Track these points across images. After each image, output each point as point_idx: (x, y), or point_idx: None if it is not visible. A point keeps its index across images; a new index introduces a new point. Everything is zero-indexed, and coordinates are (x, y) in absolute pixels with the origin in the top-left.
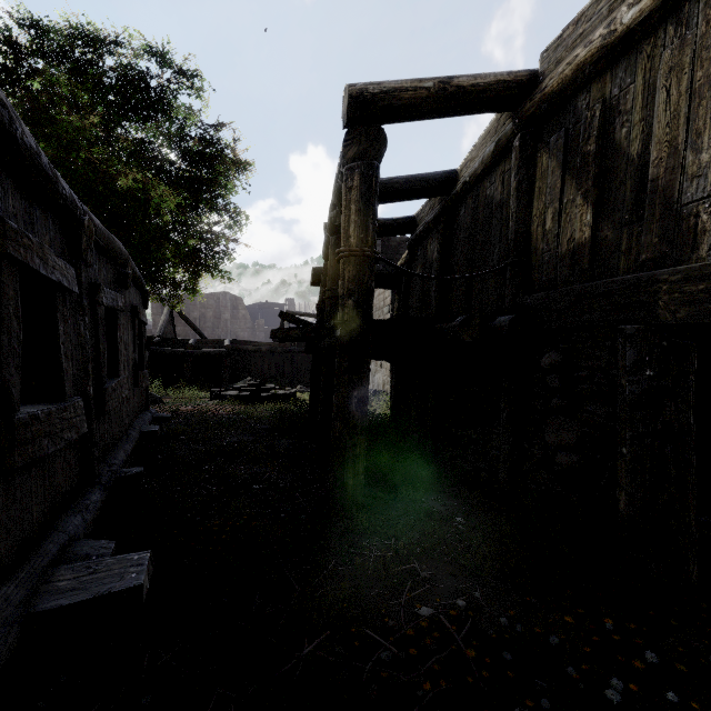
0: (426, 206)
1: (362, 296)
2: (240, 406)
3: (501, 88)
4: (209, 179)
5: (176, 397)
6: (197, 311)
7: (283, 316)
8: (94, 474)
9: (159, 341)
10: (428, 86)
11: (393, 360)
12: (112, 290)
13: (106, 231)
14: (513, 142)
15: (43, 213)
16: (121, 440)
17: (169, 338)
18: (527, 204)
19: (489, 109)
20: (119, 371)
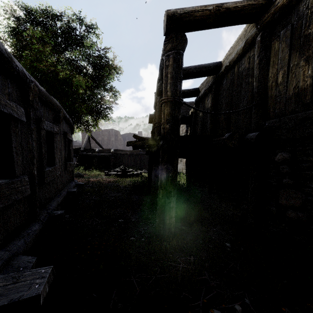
0: (204, 82)
1: (174, 122)
2: (117, 178)
3: (250, 8)
4: (102, 76)
5: (89, 174)
6: (100, 137)
7: (135, 136)
8: (36, 215)
9: (83, 150)
10: (210, 8)
11: (188, 157)
12: (52, 123)
13: (47, 93)
14: (256, 39)
15: (4, 78)
16: (56, 196)
17: (87, 148)
18: (265, 71)
19: (243, 21)
20: (55, 162)
